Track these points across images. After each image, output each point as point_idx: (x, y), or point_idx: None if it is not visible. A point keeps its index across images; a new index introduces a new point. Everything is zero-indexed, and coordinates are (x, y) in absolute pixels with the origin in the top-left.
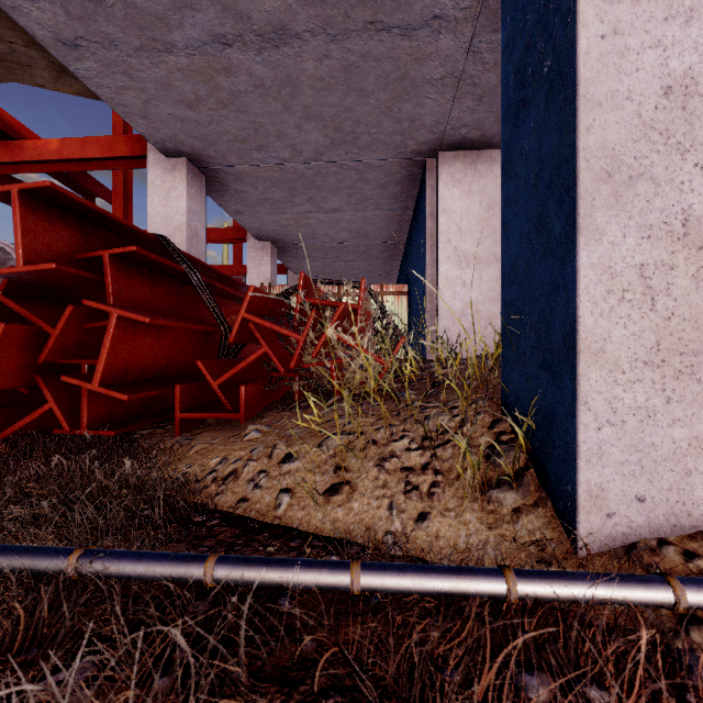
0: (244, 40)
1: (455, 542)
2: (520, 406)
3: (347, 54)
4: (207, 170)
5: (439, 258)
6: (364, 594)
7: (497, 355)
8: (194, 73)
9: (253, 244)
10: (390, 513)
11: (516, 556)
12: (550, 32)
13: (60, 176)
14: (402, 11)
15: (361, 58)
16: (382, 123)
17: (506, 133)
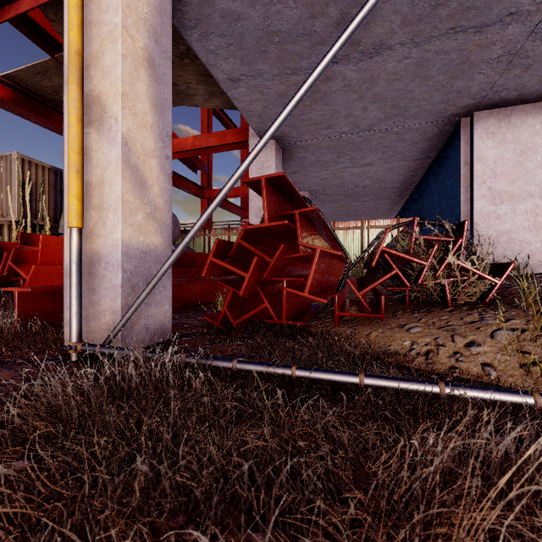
0: (349, 57)
1: None
2: None
3: (423, 53)
4: (284, 146)
5: (475, 197)
6: None
7: None
8: None
9: None
10: None
11: None
12: None
13: (182, 159)
14: (482, 15)
15: (434, 54)
16: (432, 97)
17: None
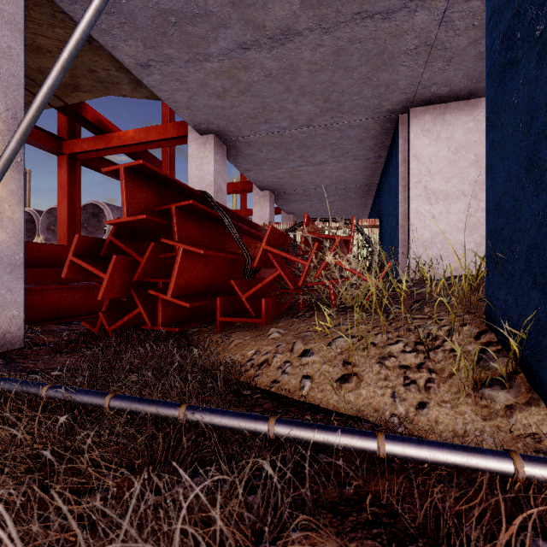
0: (259, 43)
1: (453, 427)
2: (507, 320)
3: (337, 41)
4: (227, 142)
5: (411, 196)
6: (382, 459)
7: (477, 276)
8: (223, 72)
9: (257, 193)
10: (393, 400)
11: (513, 444)
12: (543, 0)
13: (132, 154)
14: None
15: (348, 42)
16: (363, 91)
17: (491, 89)
